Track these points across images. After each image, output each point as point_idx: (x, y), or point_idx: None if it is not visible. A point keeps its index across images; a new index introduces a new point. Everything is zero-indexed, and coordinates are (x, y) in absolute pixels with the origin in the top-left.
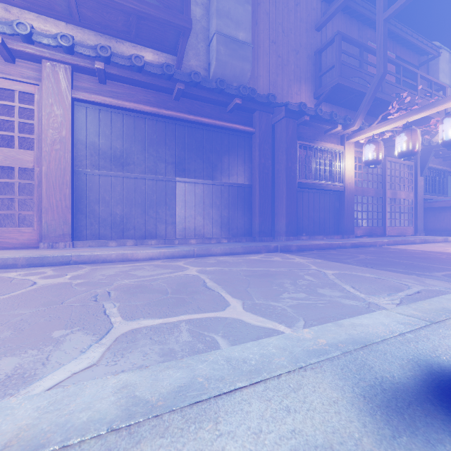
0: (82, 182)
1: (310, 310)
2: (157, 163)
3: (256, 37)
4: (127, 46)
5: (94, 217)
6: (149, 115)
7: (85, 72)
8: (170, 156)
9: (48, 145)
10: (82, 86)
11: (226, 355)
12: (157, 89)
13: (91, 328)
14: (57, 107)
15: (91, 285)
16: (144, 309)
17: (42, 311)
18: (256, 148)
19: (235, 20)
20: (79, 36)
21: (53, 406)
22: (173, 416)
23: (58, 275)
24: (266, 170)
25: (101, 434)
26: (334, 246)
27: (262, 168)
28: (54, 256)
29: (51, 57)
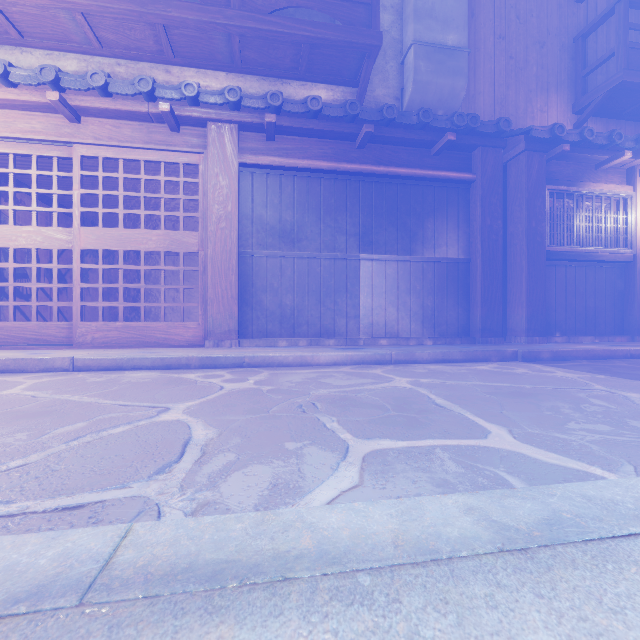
0: (248, 266)
1: (633, 450)
2: (335, 236)
3: (471, 36)
4: (295, 86)
5: (260, 309)
6: (326, 173)
7: (252, 129)
8: (352, 225)
9: (214, 224)
10: (248, 147)
11: (577, 492)
12: (336, 137)
13: (323, 444)
14: (222, 177)
15: (285, 393)
16: (371, 426)
17: (254, 419)
18: (476, 203)
19: (442, 17)
20: (240, 85)
21: (407, 516)
22: (568, 549)
23: (239, 379)
24: (493, 235)
25: (492, 552)
26: (619, 354)
27: (487, 233)
28: (227, 356)
29: (217, 118)
